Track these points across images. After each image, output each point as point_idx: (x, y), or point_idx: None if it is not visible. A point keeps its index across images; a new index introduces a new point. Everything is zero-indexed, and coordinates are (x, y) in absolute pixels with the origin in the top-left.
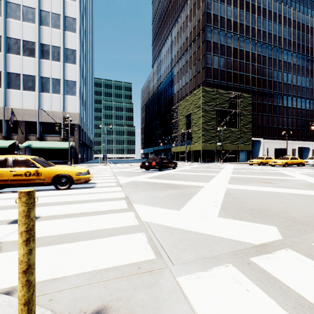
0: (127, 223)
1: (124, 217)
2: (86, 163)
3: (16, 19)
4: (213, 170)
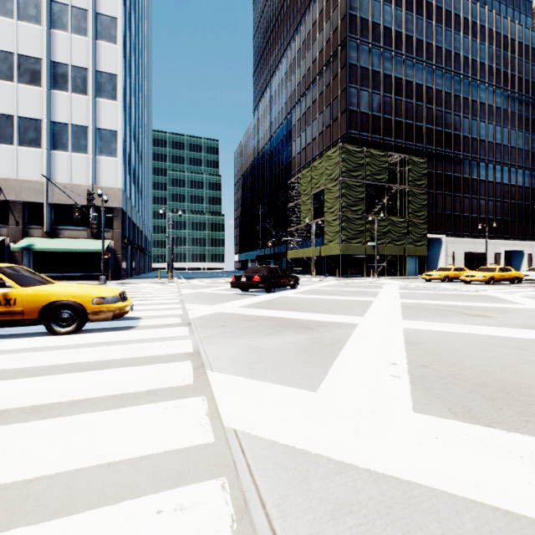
0: (183, 438)
1: (181, 414)
2: (135, 278)
3: (5, 16)
4: (365, 292)
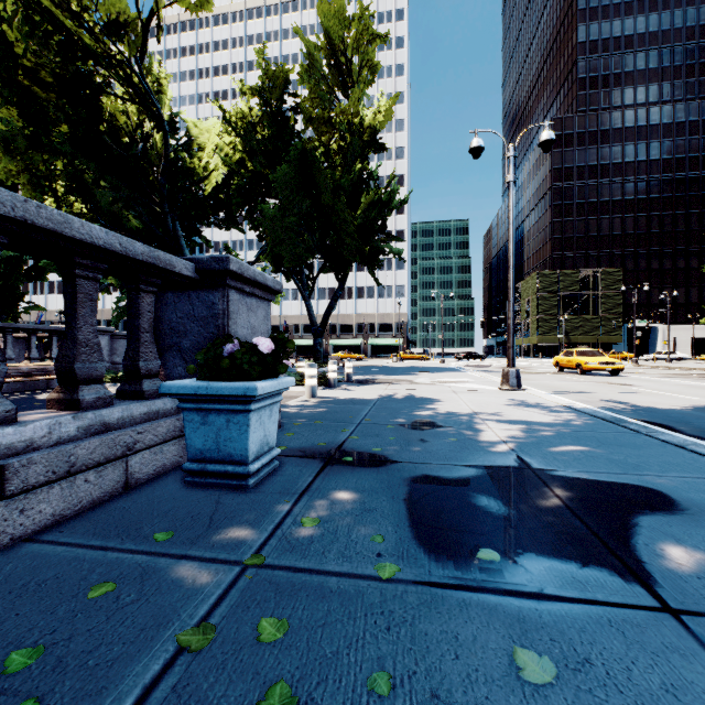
0: None
1: None
2: None
3: None
4: None
